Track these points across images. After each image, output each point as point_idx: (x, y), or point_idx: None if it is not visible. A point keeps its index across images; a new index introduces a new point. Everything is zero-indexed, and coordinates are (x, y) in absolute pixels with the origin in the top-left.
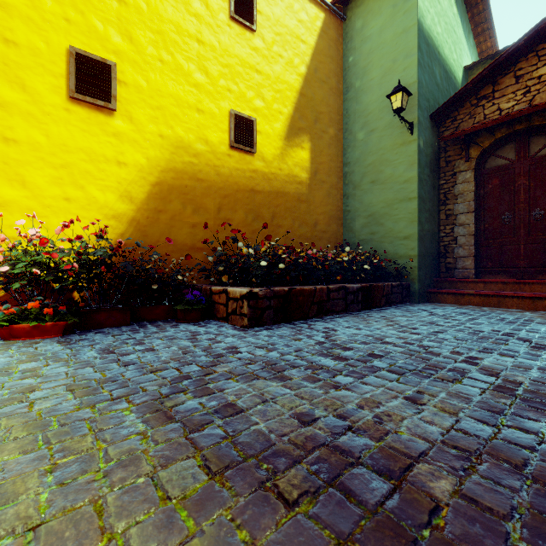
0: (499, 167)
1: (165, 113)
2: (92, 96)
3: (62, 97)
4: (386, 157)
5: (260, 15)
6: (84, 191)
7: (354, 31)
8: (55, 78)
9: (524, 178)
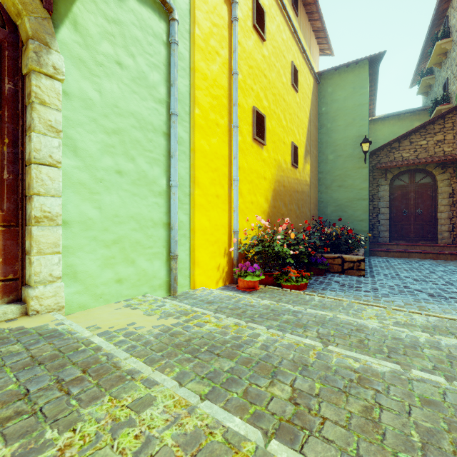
0: (401, 185)
1: (275, 145)
2: (259, 137)
3: (250, 138)
4: (349, 173)
5: (298, 82)
6: (256, 197)
7: (326, 93)
8: (248, 126)
9: (413, 193)
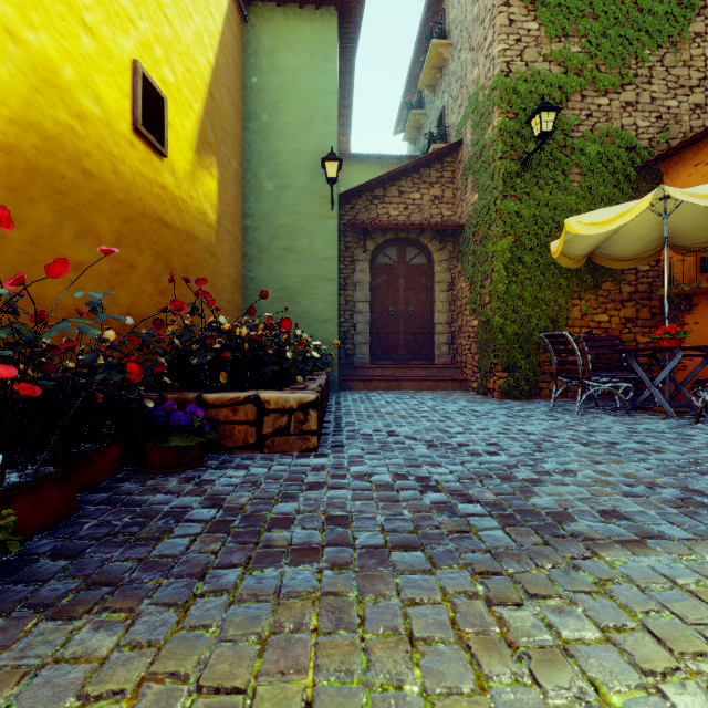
0: (387, 265)
1: None
2: None
3: None
4: (304, 225)
5: None
6: None
7: (260, 46)
8: None
9: (403, 279)
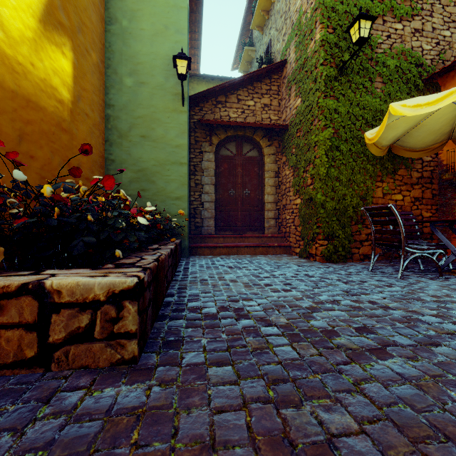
0: (228, 156)
1: None
2: None
3: None
4: (159, 116)
5: None
6: None
7: None
8: None
9: (240, 168)
